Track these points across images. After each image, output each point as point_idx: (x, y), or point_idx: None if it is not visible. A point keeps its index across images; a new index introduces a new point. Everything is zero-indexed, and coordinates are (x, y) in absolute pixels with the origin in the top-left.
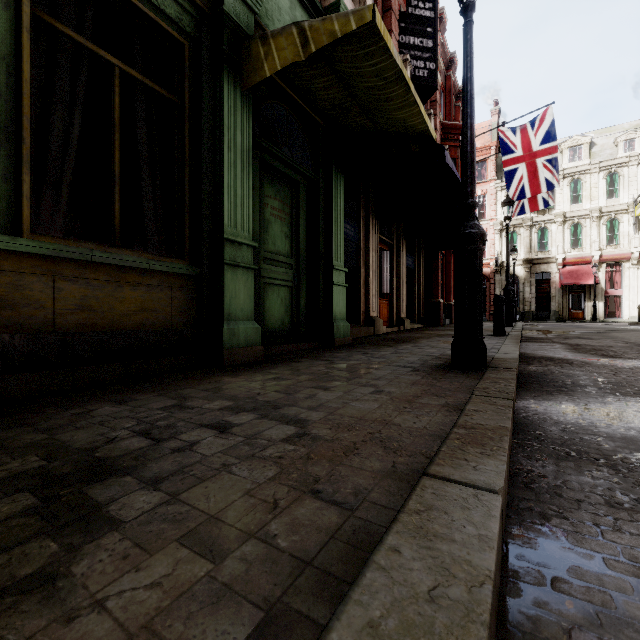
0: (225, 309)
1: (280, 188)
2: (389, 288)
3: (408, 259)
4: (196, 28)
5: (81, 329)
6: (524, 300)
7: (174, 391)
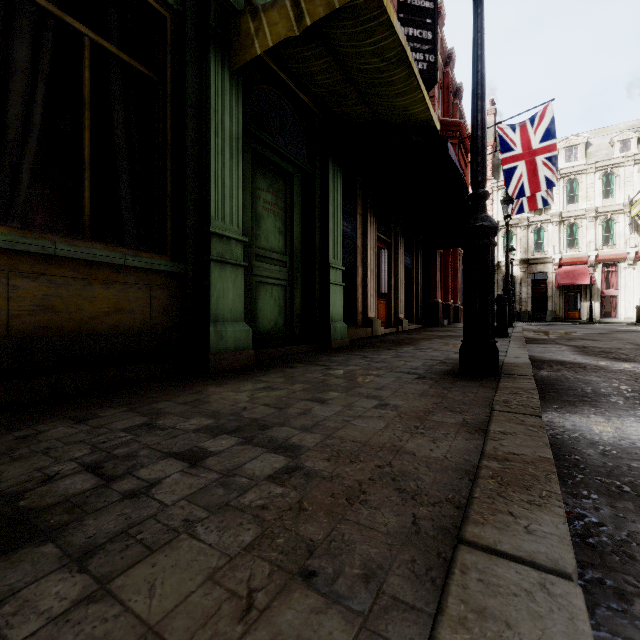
0: (212, 310)
1: (273, 180)
2: (387, 288)
3: (406, 258)
4: (179, 0)
5: (42, 333)
6: (520, 300)
7: (147, 405)
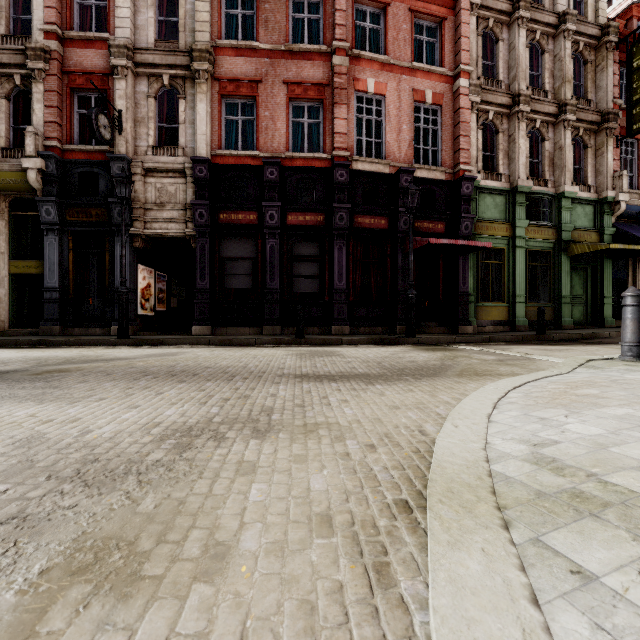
0: (562, 315)
1: (578, 272)
2: None
3: None
4: (553, 245)
5: (533, 319)
6: None
7: (557, 330)
